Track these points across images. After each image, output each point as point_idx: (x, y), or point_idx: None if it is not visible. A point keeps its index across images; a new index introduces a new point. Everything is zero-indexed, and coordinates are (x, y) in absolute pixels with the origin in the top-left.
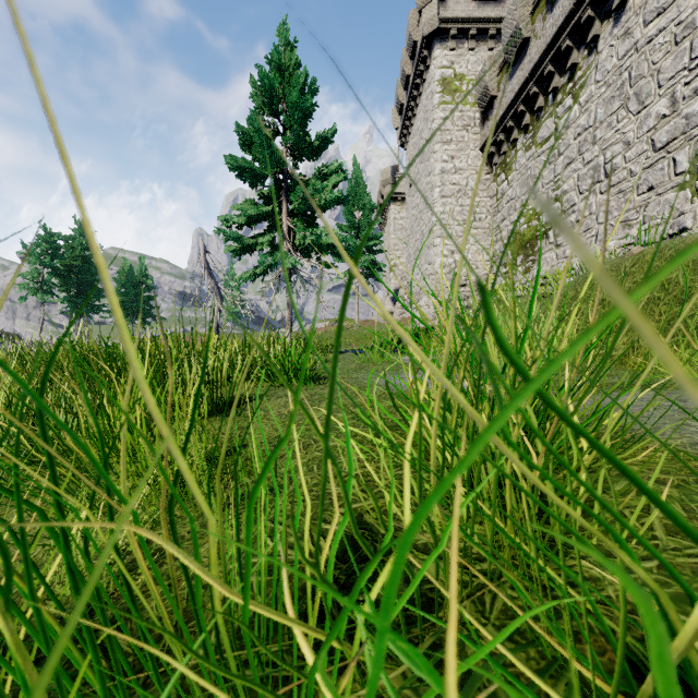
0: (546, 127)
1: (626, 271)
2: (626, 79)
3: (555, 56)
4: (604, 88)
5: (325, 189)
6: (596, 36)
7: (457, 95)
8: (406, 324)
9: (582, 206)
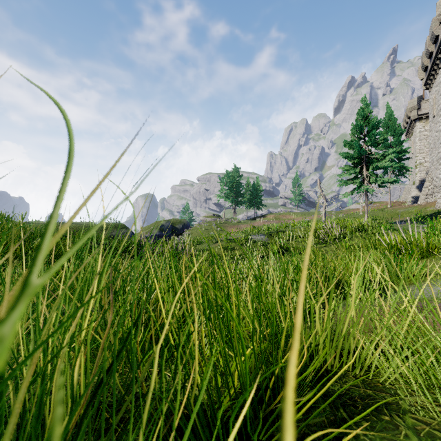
0: None
1: None
2: None
3: None
4: None
5: (385, 160)
6: None
7: None
8: (429, 207)
9: None
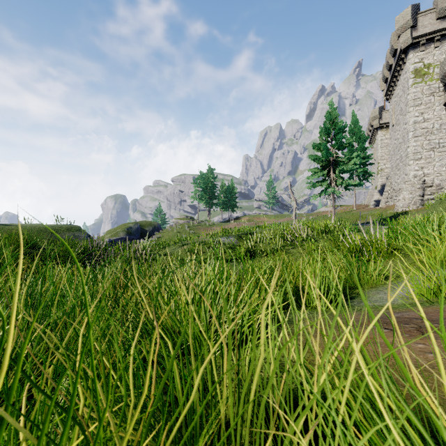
0: None
1: None
2: None
3: None
4: None
5: (350, 163)
6: None
7: (425, 76)
8: (389, 210)
9: None
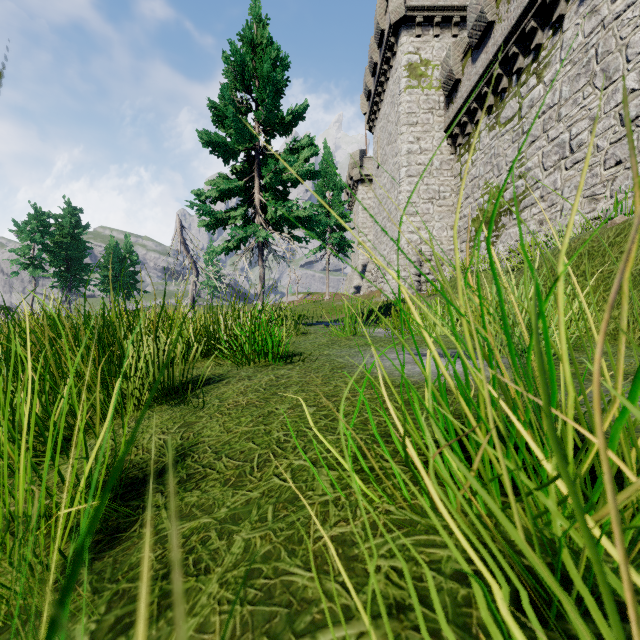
0: (510, 107)
1: (610, 241)
2: (592, 55)
3: (520, 37)
4: (570, 66)
5: (296, 163)
6: (561, 16)
7: (423, 79)
8: (374, 297)
9: (547, 182)
